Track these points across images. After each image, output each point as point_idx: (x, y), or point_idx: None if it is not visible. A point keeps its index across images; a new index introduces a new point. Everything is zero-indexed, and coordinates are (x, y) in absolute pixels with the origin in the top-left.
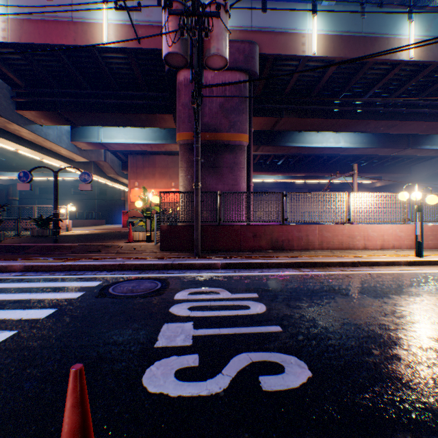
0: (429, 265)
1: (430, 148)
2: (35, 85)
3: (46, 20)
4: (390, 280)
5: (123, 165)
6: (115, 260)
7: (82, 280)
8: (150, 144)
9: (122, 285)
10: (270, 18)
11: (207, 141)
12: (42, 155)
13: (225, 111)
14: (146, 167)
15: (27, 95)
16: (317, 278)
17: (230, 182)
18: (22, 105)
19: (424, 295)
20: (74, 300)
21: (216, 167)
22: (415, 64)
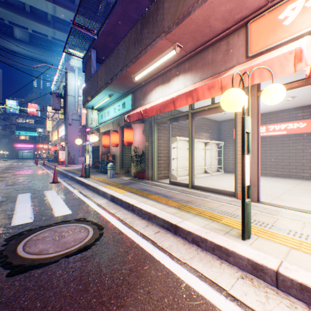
0: None
1: None
2: None
3: None
4: None
5: None
6: None
7: None
8: None
9: None
10: None
11: None
12: None
13: None
14: None
15: None
16: None
17: None
18: None
19: None
20: None
21: None
22: None
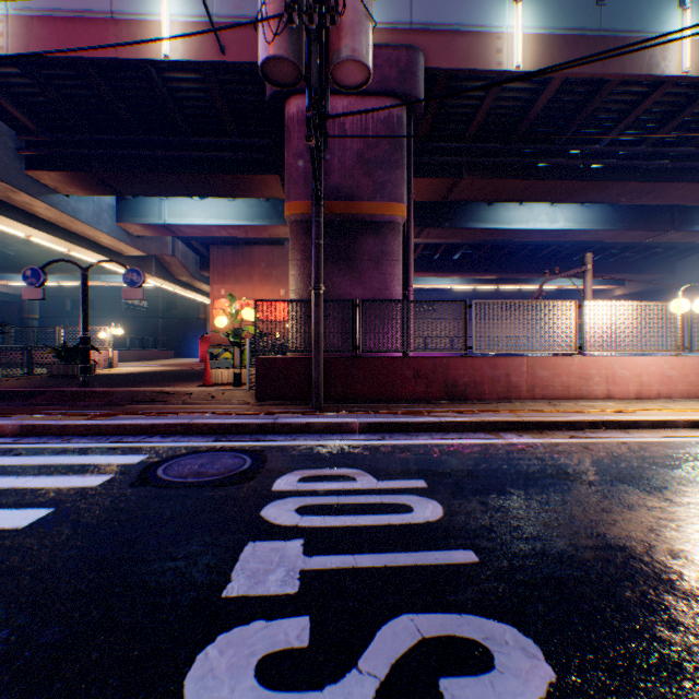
0: None
1: None
2: (56, 129)
3: (69, 18)
4: (666, 455)
5: (202, 262)
6: (176, 416)
7: (114, 453)
8: (245, 225)
9: (182, 461)
10: (443, 8)
11: (335, 215)
12: (70, 244)
13: (366, 165)
14: (238, 264)
15: (43, 145)
16: (532, 450)
17: (376, 285)
18: (34, 162)
19: None
20: (90, 490)
21: (351, 259)
22: (691, 83)
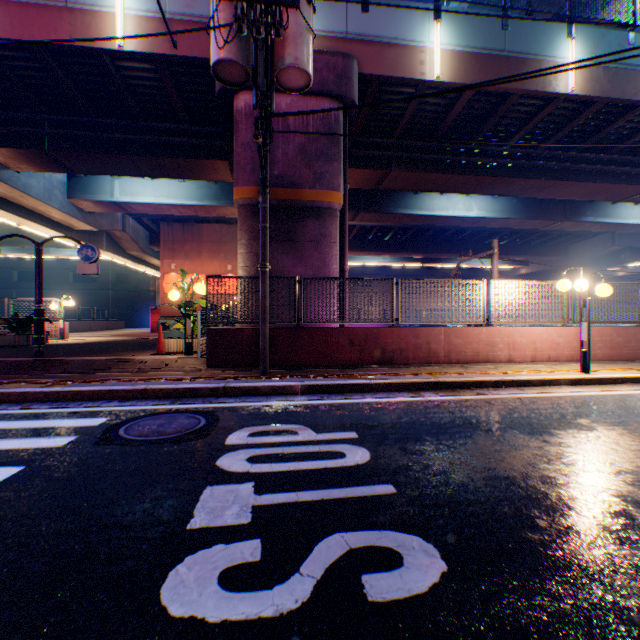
0: (599, 385)
1: (593, 220)
2: (7, 106)
3: (22, 3)
4: (549, 407)
5: (153, 237)
6: (133, 383)
7: (76, 417)
8: (194, 205)
9: (141, 422)
10: (374, 22)
11: (279, 201)
12: (20, 218)
13: (307, 157)
14: (188, 241)
15: None
16: (445, 406)
17: (316, 263)
18: None
19: (600, 430)
20: (57, 450)
21: (294, 240)
22: (577, 100)
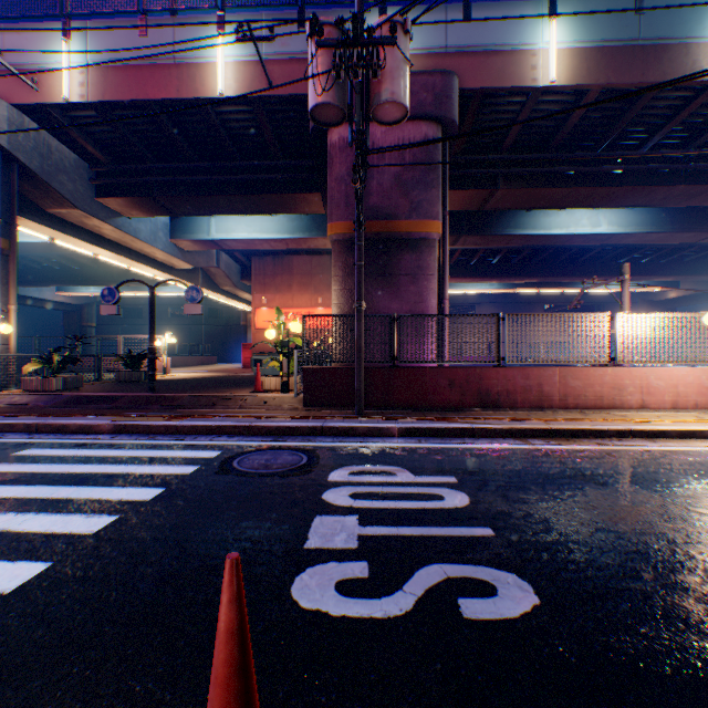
0: None
1: None
2: (122, 159)
3: (138, 66)
4: (685, 462)
5: (244, 272)
6: (238, 419)
7: (194, 449)
8: (286, 239)
9: (250, 457)
10: (477, 30)
11: (374, 234)
12: (130, 261)
13: (403, 186)
14: (278, 274)
15: (111, 175)
16: (556, 455)
17: (412, 298)
18: (104, 190)
19: None
20: (186, 476)
21: (389, 275)
22: None
